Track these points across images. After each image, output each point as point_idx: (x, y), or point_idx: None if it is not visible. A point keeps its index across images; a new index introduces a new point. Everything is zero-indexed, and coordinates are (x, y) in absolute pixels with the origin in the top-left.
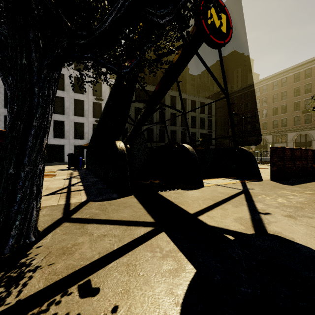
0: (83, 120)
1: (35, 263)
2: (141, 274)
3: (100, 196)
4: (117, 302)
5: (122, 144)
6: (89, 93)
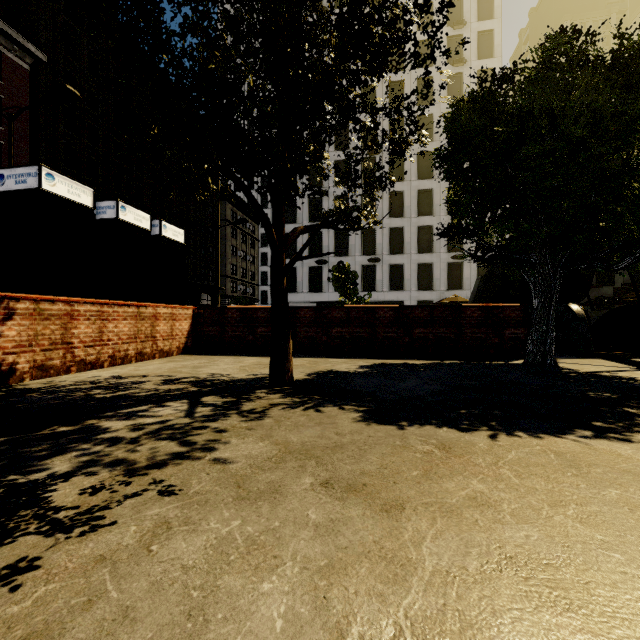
0: (432, 259)
1: (572, 368)
2: (639, 374)
3: (559, 356)
4: (631, 375)
5: (579, 308)
6: (441, 211)
